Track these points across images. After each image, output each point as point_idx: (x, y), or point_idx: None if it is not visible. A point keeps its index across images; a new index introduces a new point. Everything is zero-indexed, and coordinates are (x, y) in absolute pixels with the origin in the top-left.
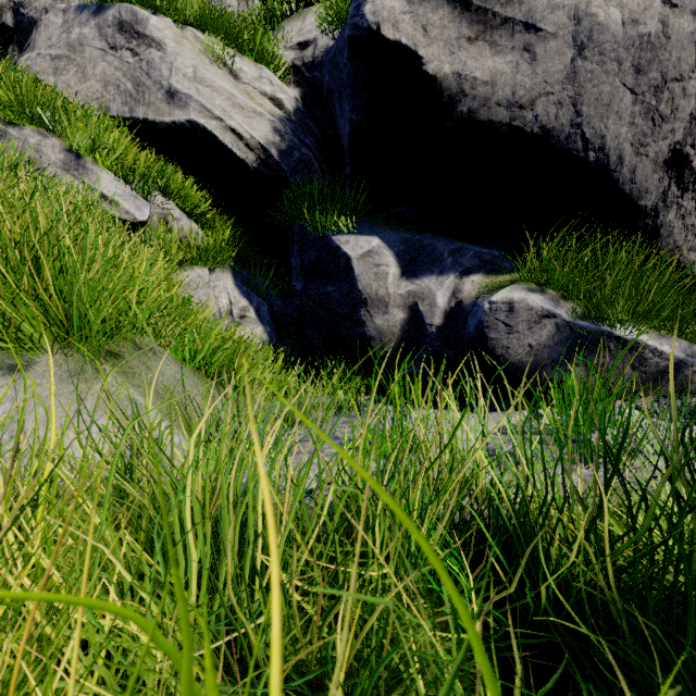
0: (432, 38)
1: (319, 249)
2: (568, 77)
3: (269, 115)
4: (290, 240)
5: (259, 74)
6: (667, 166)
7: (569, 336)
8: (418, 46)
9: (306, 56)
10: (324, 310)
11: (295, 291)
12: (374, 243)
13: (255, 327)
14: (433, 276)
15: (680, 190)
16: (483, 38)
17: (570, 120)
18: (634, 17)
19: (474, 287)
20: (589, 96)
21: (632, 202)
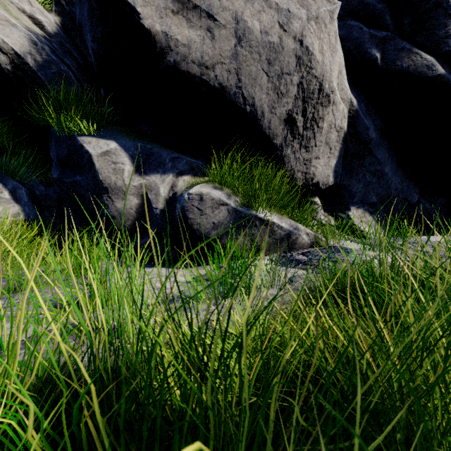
0: (147, 1)
1: (69, 146)
2: (233, 56)
3: (24, 29)
4: (50, 137)
5: None
6: (285, 123)
7: (235, 217)
8: (136, 3)
9: None
10: (77, 195)
11: (52, 179)
12: (112, 145)
13: (9, 207)
14: (158, 174)
15: (292, 137)
16: (182, 14)
17: (235, 83)
18: (266, 30)
19: (185, 184)
20: (245, 71)
21: (270, 140)
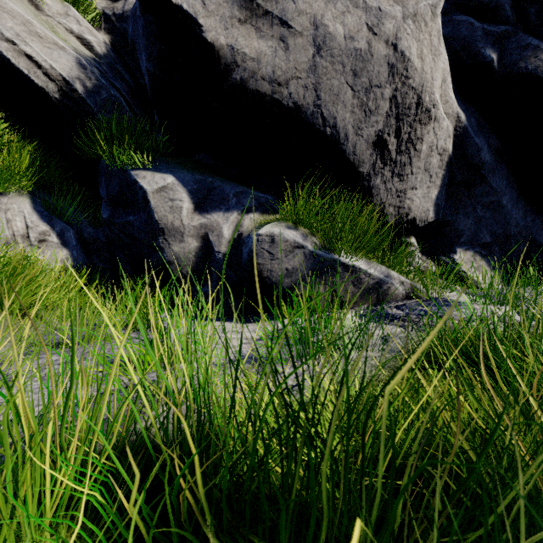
0: (210, 11)
1: (121, 182)
2: (311, 68)
3: (72, 51)
4: (99, 172)
5: (65, 11)
6: (374, 146)
7: (313, 262)
8: (198, 14)
9: (116, 7)
10: (129, 237)
11: (102, 219)
12: (169, 180)
13: (57, 251)
14: (221, 212)
15: (382, 164)
16: (250, 22)
17: (313, 101)
18: (351, 35)
19: (252, 223)
20: (325, 86)
21: (355, 168)
